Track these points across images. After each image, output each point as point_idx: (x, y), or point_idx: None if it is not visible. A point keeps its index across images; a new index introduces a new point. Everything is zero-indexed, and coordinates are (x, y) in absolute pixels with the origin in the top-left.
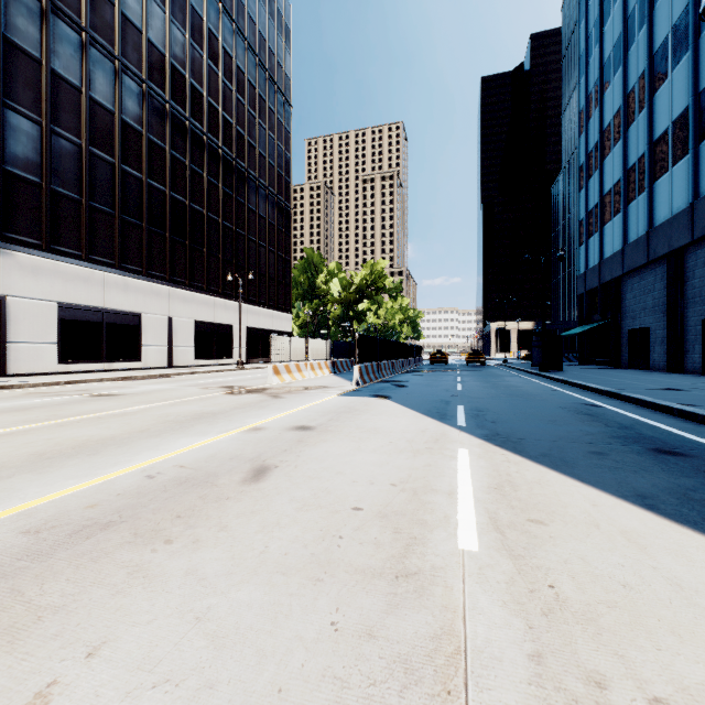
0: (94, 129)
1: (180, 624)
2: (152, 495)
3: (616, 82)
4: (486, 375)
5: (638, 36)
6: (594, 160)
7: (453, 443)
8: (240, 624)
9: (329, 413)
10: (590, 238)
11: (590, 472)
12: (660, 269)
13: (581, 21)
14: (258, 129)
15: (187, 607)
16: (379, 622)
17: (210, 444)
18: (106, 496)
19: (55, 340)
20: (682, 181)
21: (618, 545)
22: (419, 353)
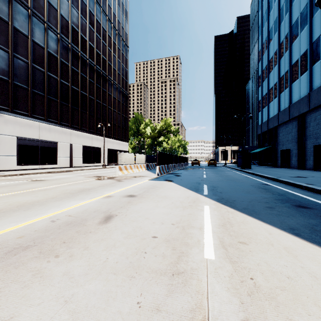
0: (34, 55)
1: (55, 305)
2: (52, 230)
3: (275, 38)
4: (217, 170)
5: (285, 17)
6: (265, 73)
7: (202, 203)
8: (88, 304)
9: (144, 188)
10: (263, 108)
11: (267, 216)
12: (294, 122)
13: (259, 10)
14: (112, 57)
15: (61, 294)
16: (163, 302)
17: (85, 204)
18: (29, 231)
19: (15, 154)
20: (304, 83)
21: (283, 255)
22: (186, 160)
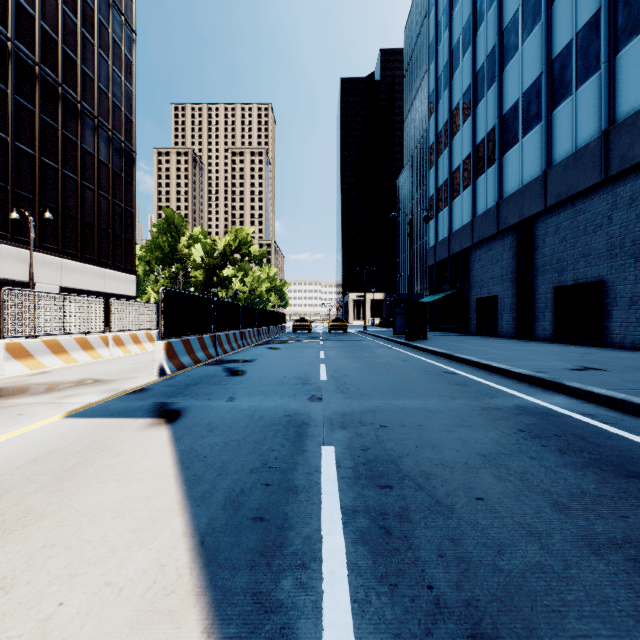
0: None
1: None
2: None
3: (465, 62)
4: (352, 346)
5: (487, 16)
6: (443, 139)
7: None
8: None
9: None
10: (440, 213)
11: None
12: (509, 239)
13: (431, 11)
14: (80, 39)
15: None
16: None
17: None
18: None
19: None
20: (533, 150)
21: None
22: (281, 320)
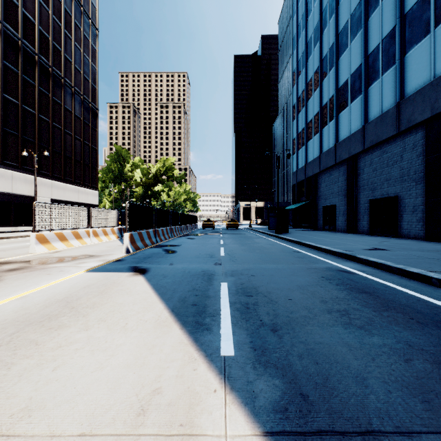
0: None
1: None
2: None
3: (315, 52)
4: (241, 237)
5: (329, 23)
6: (302, 101)
7: None
8: None
9: (3, 329)
10: (300, 150)
11: None
12: (342, 168)
13: (294, 16)
14: (63, 36)
15: None
16: None
17: None
18: None
19: None
20: (357, 112)
21: None
22: (195, 220)
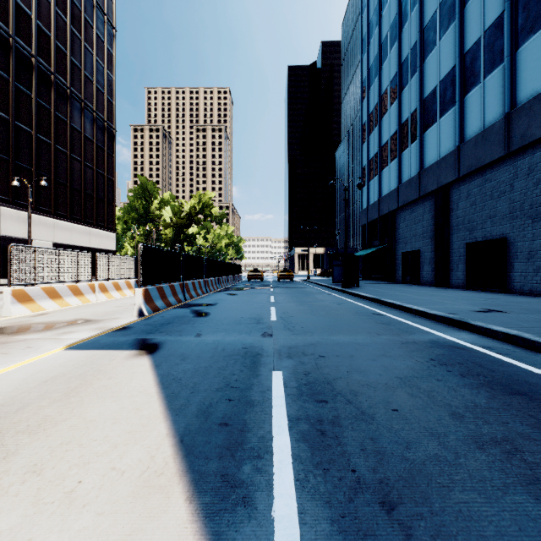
0: None
1: None
2: None
3: (392, 55)
4: (297, 292)
5: (410, 16)
6: (374, 119)
7: None
8: None
9: None
10: (371, 180)
11: None
12: (428, 203)
13: (363, 11)
14: (70, 35)
15: None
16: None
17: None
18: None
19: None
20: (449, 129)
21: None
22: (238, 270)
